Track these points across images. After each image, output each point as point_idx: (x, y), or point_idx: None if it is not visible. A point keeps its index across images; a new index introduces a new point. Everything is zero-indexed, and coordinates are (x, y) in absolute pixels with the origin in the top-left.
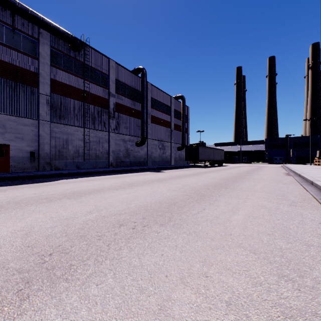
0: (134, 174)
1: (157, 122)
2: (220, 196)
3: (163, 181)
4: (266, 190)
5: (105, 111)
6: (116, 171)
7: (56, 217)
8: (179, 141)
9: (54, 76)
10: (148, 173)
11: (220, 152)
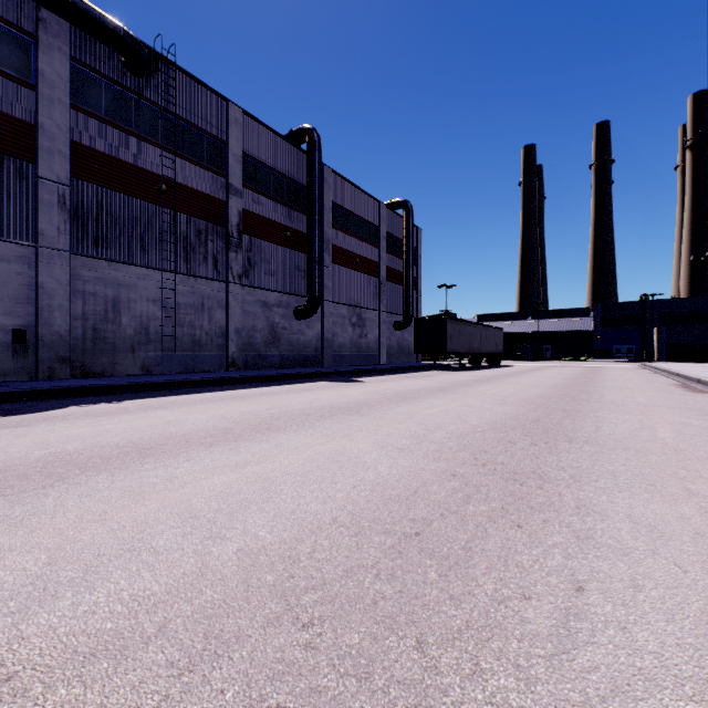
0: (286, 388)
1: (347, 262)
2: (580, 480)
3: (363, 410)
4: None
5: (218, 230)
6: (241, 381)
7: None
8: (399, 307)
9: (82, 135)
10: (322, 385)
11: (496, 333)
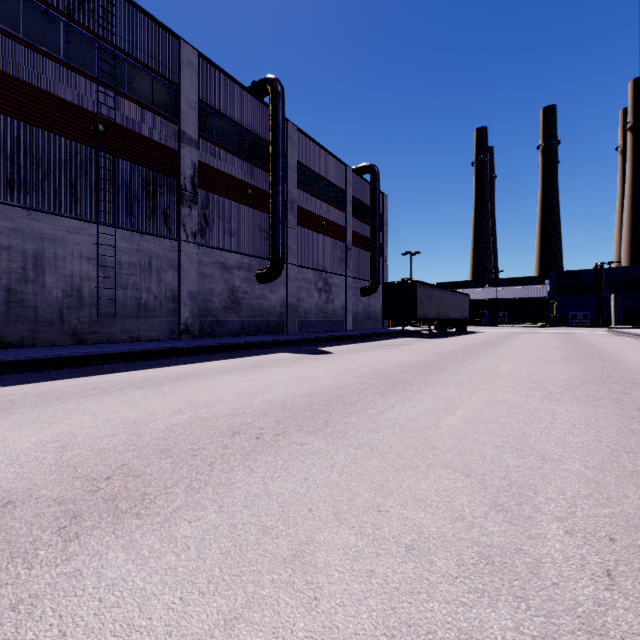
0: (234, 363)
1: (313, 225)
2: None
3: (336, 418)
4: None
5: (168, 182)
6: (186, 352)
7: None
8: (365, 273)
9: None
10: (281, 358)
11: (462, 299)
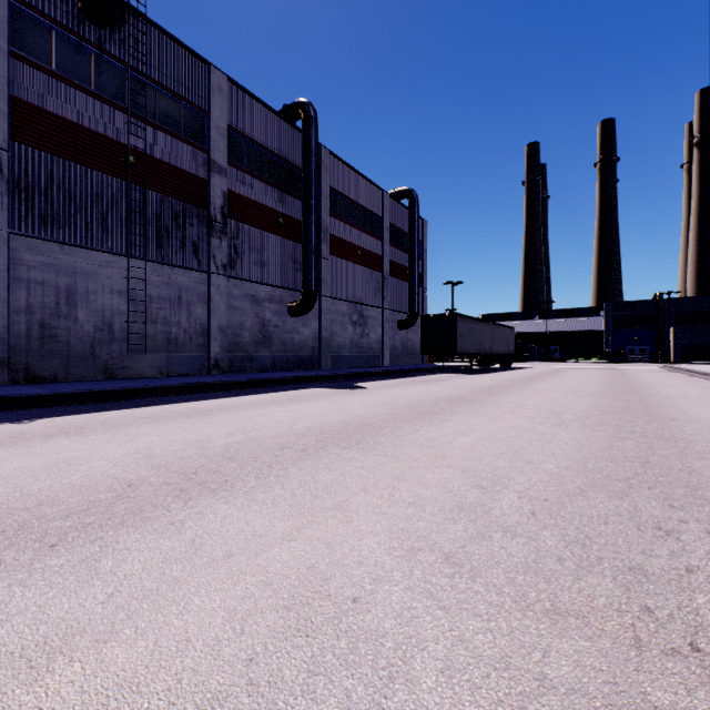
0: (270, 397)
1: (347, 254)
2: None
3: (367, 438)
4: None
5: (198, 212)
6: (220, 387)
7: None
8: (403, 305)
9: (26, 91)
10: (315, 392)
11: (507, 333)
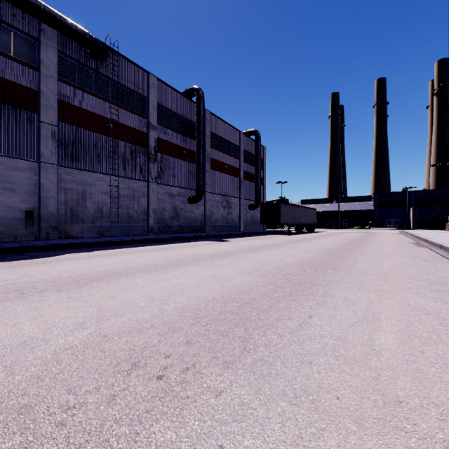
0: (184, 244)
1: (220, 168)
2: (330, 285)
3: (229, 256)
4: (405, 274)
5: (142, 150)
6: (158, 240)
7: (3, 341)
8: (252, 196)
9: (64, 96)
10: (205, 243)
11: (311, 212)
